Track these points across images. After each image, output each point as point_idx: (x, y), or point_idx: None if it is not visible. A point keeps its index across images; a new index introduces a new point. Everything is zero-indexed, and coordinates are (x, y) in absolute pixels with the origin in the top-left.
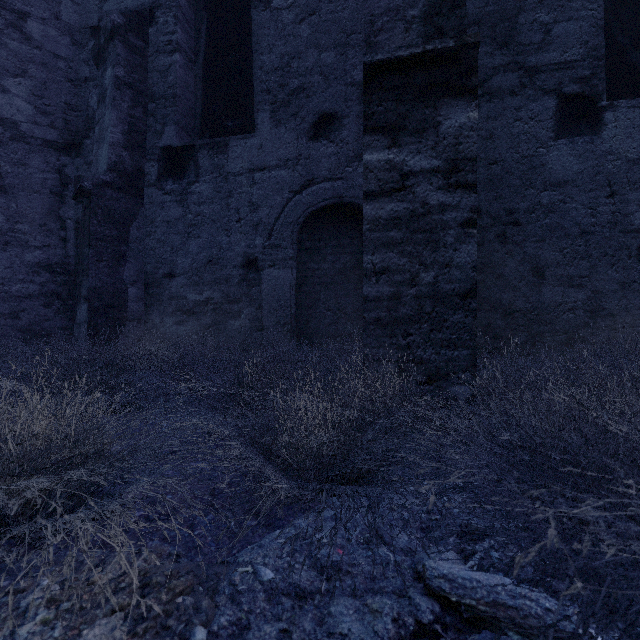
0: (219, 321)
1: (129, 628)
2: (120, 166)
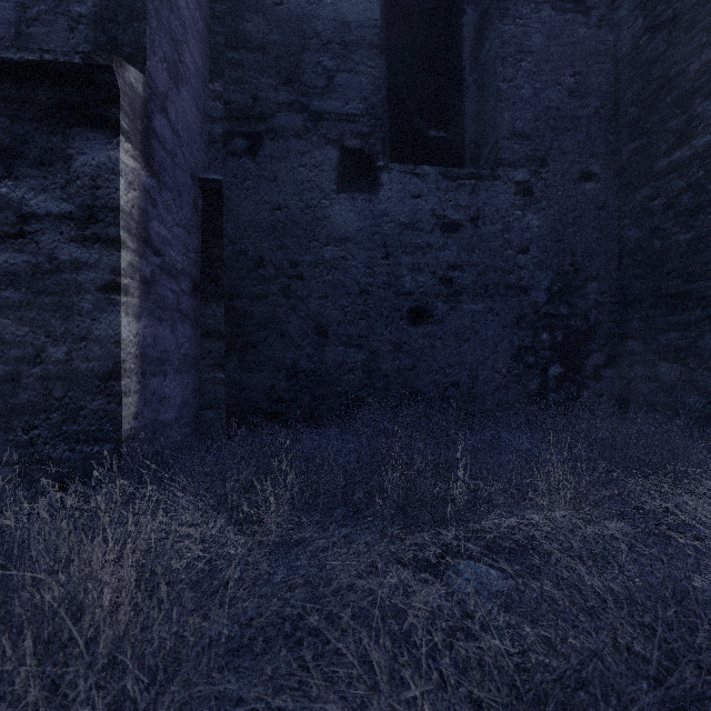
0: None
1: None
2: None
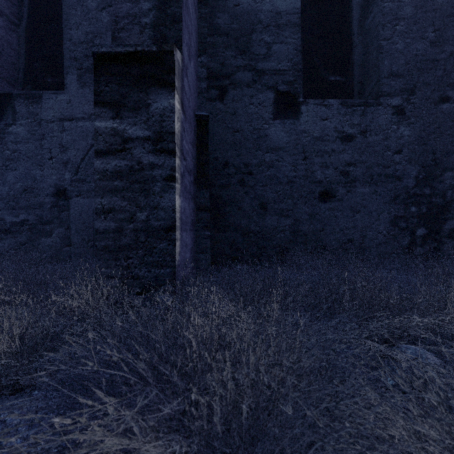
0: (33, 239)
1: None
2: None
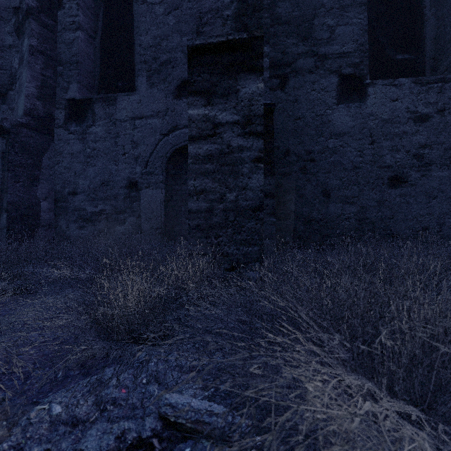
0: (110, 226)
1: None
2: (34, 112)
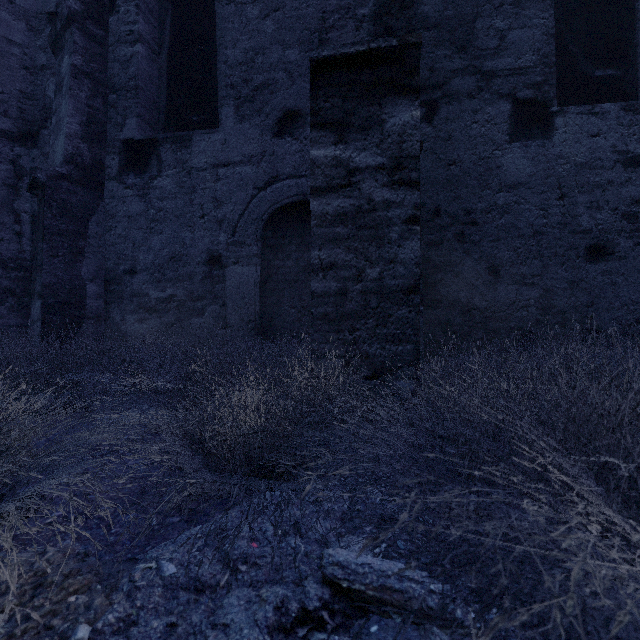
0: (182, 319)
1: (9, 630)
2: (78, 158)
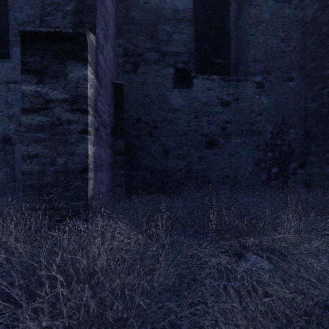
0: None
1: None
2: None
